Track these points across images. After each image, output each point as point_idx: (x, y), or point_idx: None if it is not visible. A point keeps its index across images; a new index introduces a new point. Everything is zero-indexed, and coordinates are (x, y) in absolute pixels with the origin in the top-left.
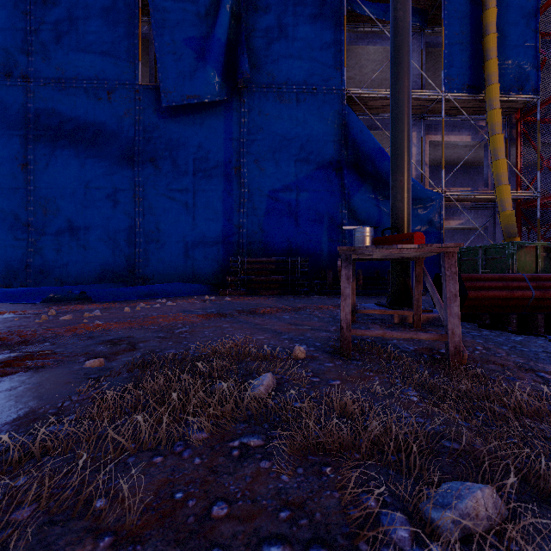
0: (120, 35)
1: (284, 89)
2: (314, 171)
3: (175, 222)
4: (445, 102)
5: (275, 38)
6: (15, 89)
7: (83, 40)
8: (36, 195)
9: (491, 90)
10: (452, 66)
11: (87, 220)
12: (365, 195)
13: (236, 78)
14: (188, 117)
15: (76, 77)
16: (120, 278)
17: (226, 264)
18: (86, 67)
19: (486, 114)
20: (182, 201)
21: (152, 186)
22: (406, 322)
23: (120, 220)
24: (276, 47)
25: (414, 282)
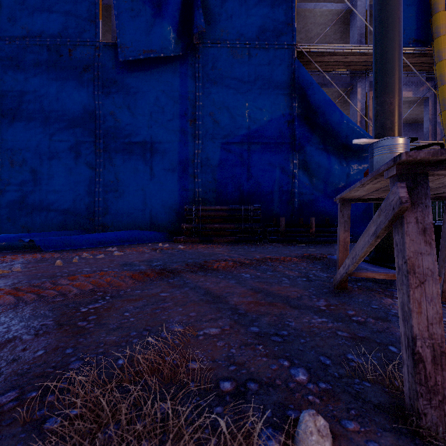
0: None
1: (237, 44)
2: (266, 123)
3: (133, 172)
4: None
5: None
6: None
7: None
8: (3, 147)
9: (439, 42)
10: None
11: (50, 171)
12: (315, 145)
13: (191, 34)
14: (146, 72)
15: (40, 35)
16: (81, 225)
17: (182, 212)
18: (49, 26)
19: (435, 65)
20: (139, 152)
21: (112, 138)
22: None
23: (82, 171)
24: (230, 5)
25: None
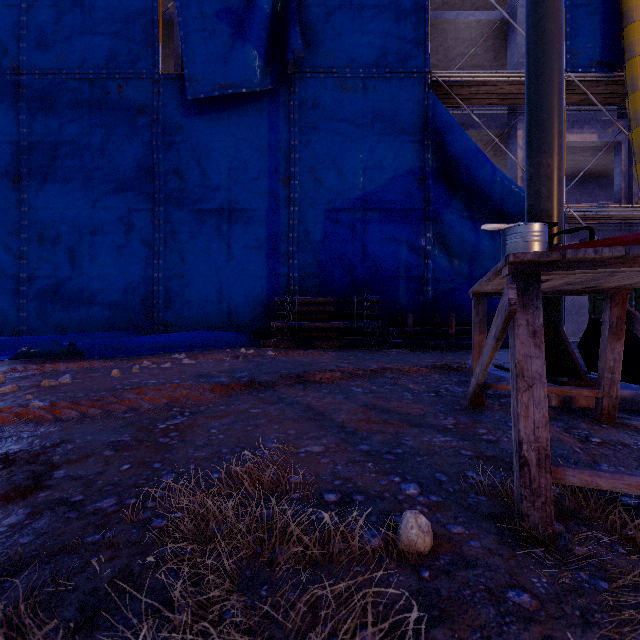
0: (134, 10)
1: (347, 73)
2: (388, 182)
3: (205, 251)
4: (565, 87)
5: (336, 6)
6: (5, 83)
7: (89, 18)
8: (30, 219)
9: (634, 65)
10: (576, 36)
11: (93, 250)
12: (456, 212)
13: (284, 61)
14: (222, 114)
15: (79, 66)
16: (134, 324)
17: (271, 306)
18: (92, 53)
19: (627, 98)
20: (213, 223)
21: (176, 205)
22: (573, 405)
23: (136, 250)
24: (337, 19)
25: (606, 336)
